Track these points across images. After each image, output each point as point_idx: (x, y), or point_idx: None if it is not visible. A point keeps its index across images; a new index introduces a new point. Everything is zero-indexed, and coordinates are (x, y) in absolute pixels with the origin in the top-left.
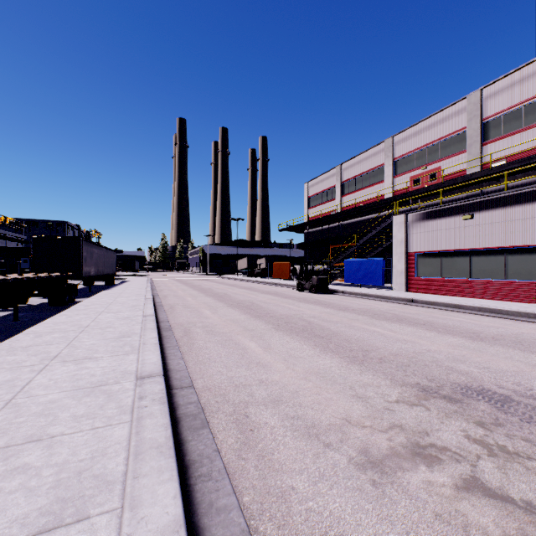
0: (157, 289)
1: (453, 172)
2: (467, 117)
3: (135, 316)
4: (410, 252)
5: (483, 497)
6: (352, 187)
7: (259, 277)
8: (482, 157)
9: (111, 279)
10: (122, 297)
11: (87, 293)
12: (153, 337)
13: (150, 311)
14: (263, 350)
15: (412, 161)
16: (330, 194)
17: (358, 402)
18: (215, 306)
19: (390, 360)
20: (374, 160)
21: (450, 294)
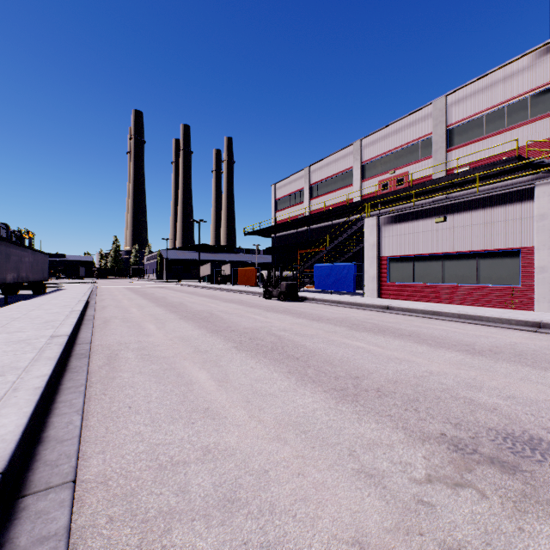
0: (98, 298)
1: (422, 176)
2: (433, 123)
3: (37, 338)
4: (382, 256)
5: None
6: (320, 190)
7: (223, 284)
8: (447, 164)
9: (41, 287)
10: (40, 310)
11: (1, 305)
12: (41, 374)
13: (66, 328)
14: (217, 384)
15: (380, 165)
16: (298, 197)
17: (370, 488)
18: (164, 319)
19: (391, 392)
20: (343, 163)
21: (423, 300)
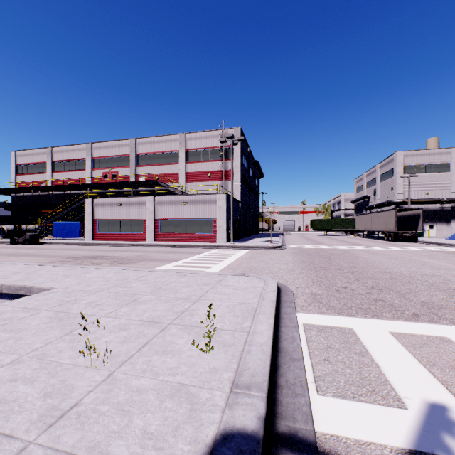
0: None
1: (121, 179)
2: (130, 150)
3: None
4: (95, 219)
5: (69, 262)
6: (62, 167)
7: None
8: (137, 173)
9: None
10: None
11: None
12: None
13: None
14: (9, 259)
15: (104, 163)
16: (41, 168)
17: (49, 260)
18: None
19: (64, 256)
20: (79, 153)
21: (113, 240)
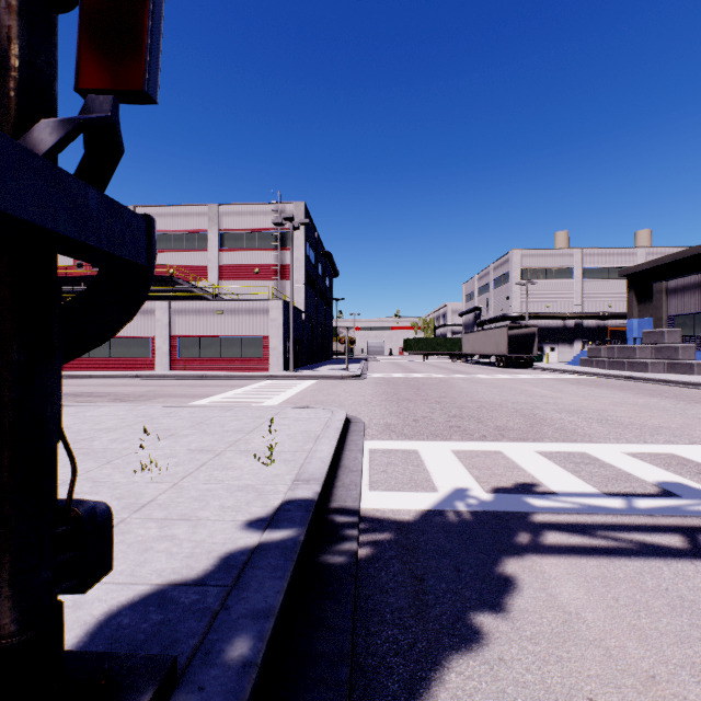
0: None
1: None
2: None
3: None
4: None
5: None
6: None
7: None
8: None
9: None
10: None
11: None
12: None
13: None
14: None
15: None
16: None
17: None
18: None
19: None
20: None
21: (97, 370)
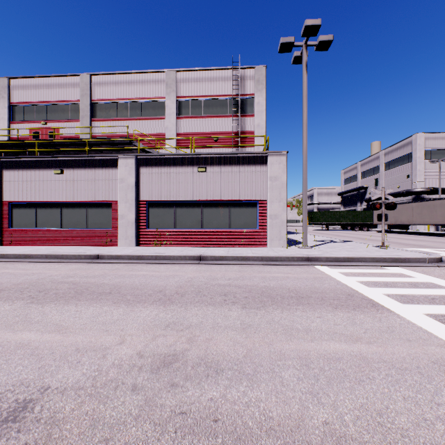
0: None
1: (63, 133)
2: (81, 92)
3: None
4: (4, 201)
5: None
6: None
7: None
8: (92, 131)
9: None
10: None
11: None
12: None
13: None
14: None
15: (32, 112)
16: None
17: None
18: None
19: None
20: None
21: (45, 244)
